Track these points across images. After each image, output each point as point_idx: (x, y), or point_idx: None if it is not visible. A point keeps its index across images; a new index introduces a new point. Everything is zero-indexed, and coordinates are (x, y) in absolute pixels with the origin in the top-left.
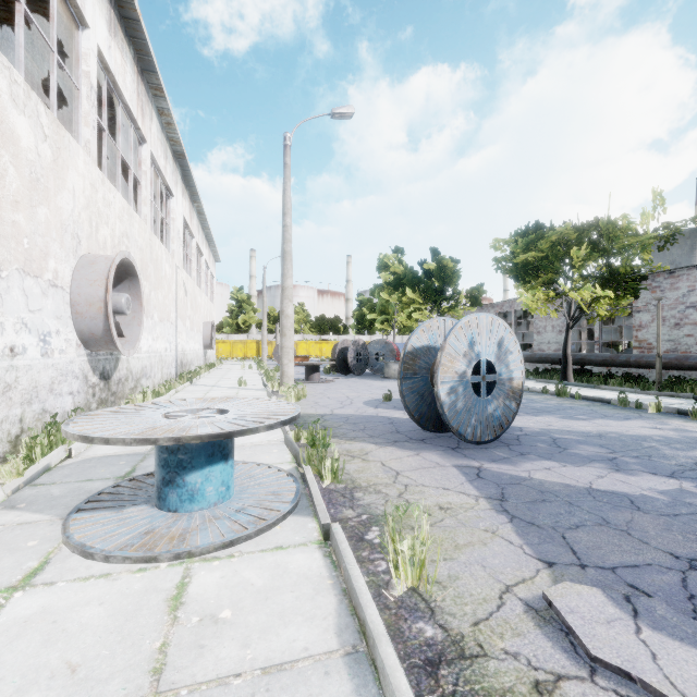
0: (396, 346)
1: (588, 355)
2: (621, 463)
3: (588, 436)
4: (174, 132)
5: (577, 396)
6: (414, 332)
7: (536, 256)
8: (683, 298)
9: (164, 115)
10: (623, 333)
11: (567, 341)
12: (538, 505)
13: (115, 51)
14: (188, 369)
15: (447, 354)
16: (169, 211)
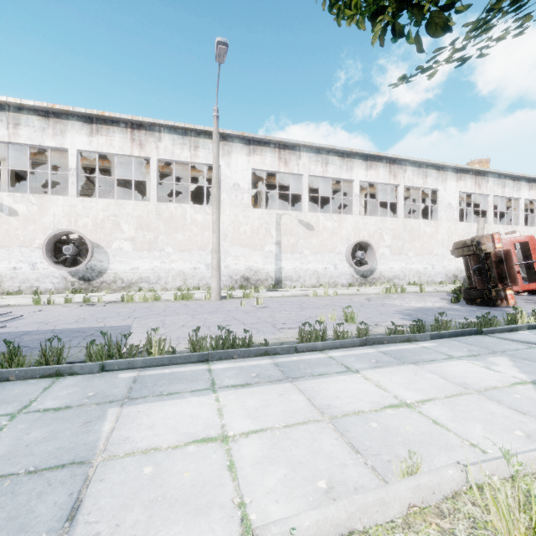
0: None
1: None
2: None
3: None
4: None
5: None
6: None
7: None
8: None
9: None
10: None
11: None
12: None
13: (531, 192)
14: None
15: None
16: None
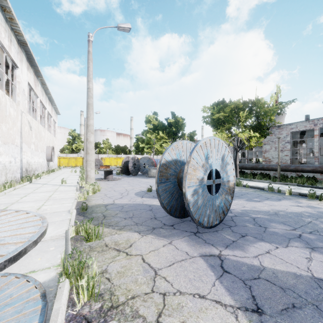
0: (154, 160)
1: (245, 164)
2: (308, 240)
3: (270, 214)
4: (16, 25)
5: (247, 186)
6: (167, 150)
7: (223, 115)
8: (284, 138)
9: (7, 12)
10: (253, 155)
11: (237, 158)
12: (296, 319)
13: None
14: (33, 173)
15: (191, 165)
16: (15, 77)
